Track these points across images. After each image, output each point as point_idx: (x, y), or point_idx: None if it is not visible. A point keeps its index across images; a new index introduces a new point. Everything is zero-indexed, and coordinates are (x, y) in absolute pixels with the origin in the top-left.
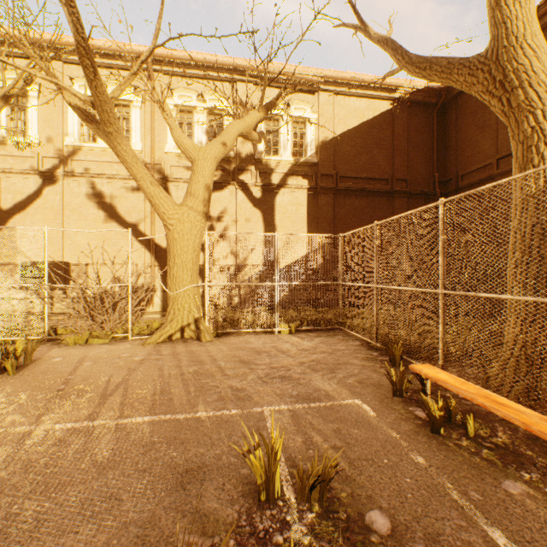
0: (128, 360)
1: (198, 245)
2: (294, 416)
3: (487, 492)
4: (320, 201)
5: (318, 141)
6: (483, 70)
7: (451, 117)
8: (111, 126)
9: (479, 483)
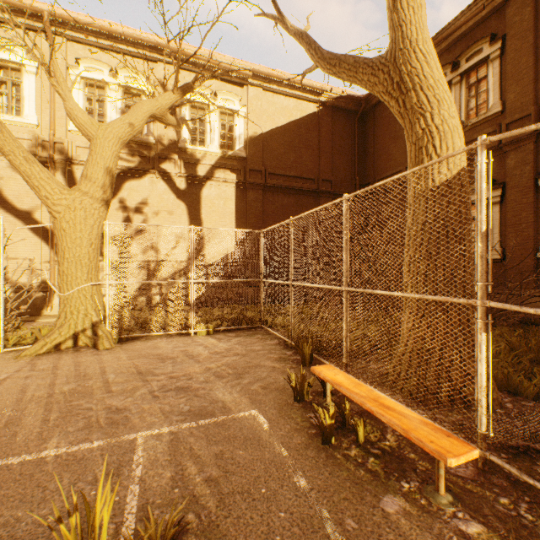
0: None
1: (97, 237)
2: (174, 441)
3: (364, 517)
4: (248, 196)
5: (247, 135)
6: (383, 71)
7: (370, 126)
8: None
9: (358, 505)
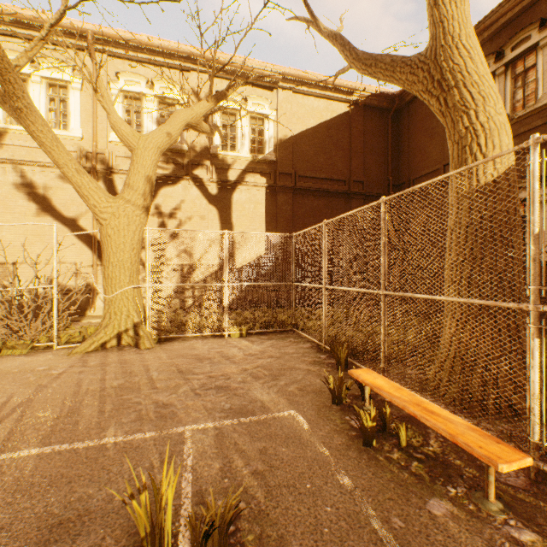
0: (43, 374)
1: (138, 243)
2: (219, 436)
3: (411, 517)
4: (278, 200)
5: (276, 139)
6: (423, 69)
7: (404, 123)
8: (19, 101)
9: (403, 505)
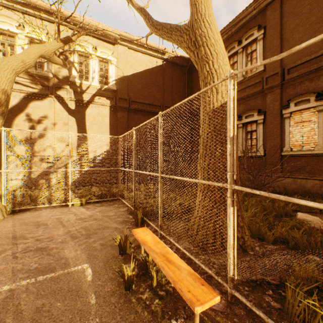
0: None
1: None
2: (7, 298)
3: None
4: (118, 115)
5: (117, 76)
6: (186, 33)
7: (194, 75)
8: None
9: None
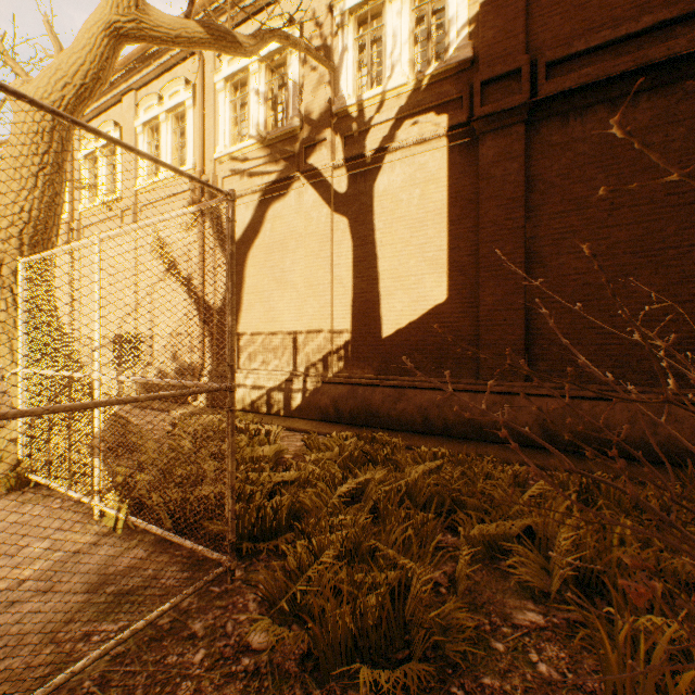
0: None
1: (4, 290)
2: None
3: None
4: (480, 155)
5: (478, 0)
6: None
7: None
8: None
9: None
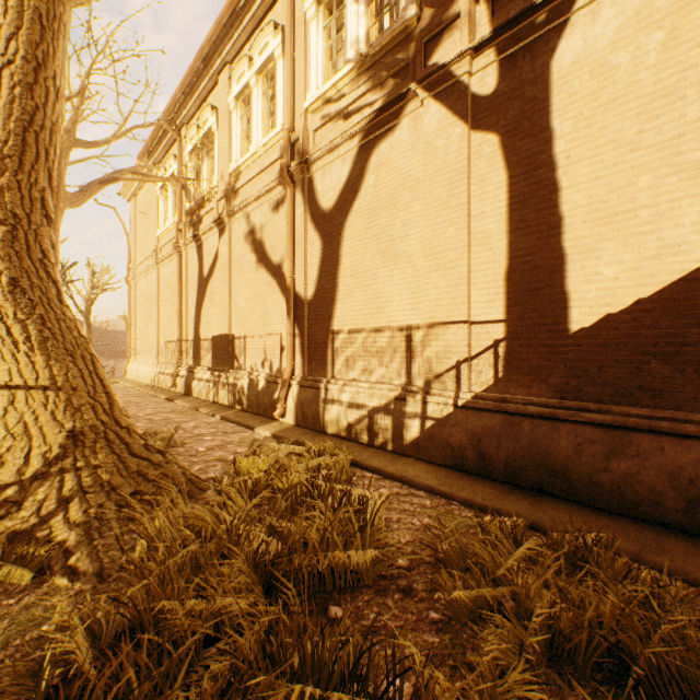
0: None
1: None
2: None
3: None
4: None
5: None
6: None
7: None
8: None
9: None
